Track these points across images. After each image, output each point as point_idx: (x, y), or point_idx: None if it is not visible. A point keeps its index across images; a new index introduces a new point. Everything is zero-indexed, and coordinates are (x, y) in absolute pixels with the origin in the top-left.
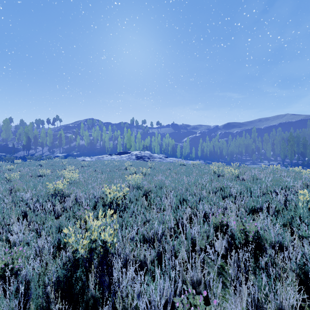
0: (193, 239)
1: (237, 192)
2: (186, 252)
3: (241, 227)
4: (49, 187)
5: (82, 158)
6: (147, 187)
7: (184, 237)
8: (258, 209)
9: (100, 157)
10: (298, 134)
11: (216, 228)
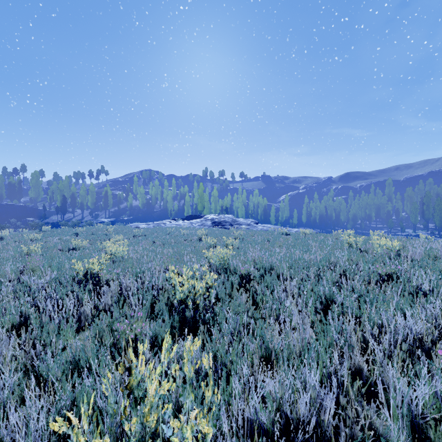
0: (416, 424)
1: (434, 285)
2: None
3: None
4: (77, 269)
5: (135, 224)
6: (246, 271)
7: (391, 419)
8: None
9: (161, 222)
10: None
11: None
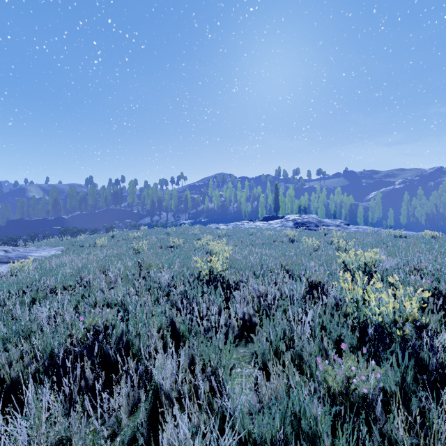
0: None
1: None
2: None
3: None
4: (199, 267)
5: (214, 225)
6: (433, 286)
7: None
8: None
9: (239, 223)
10: None
11: None
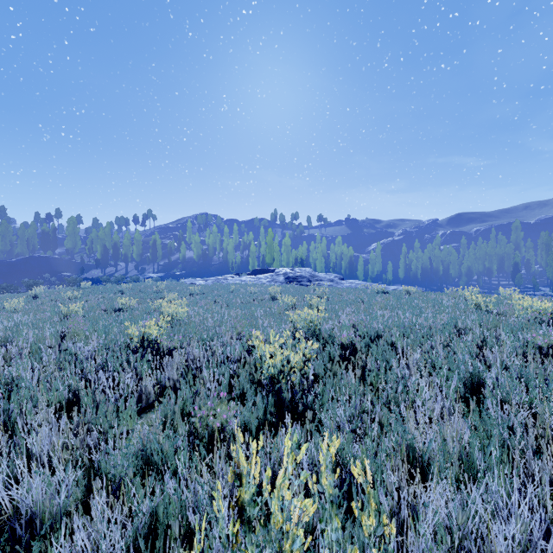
0: None
1: None
2: None
3: None
4: (131, 333)
5: (190, 280)
6: (348, 340)
7: None
8: None
9: (222, 278)
10: None
11: None
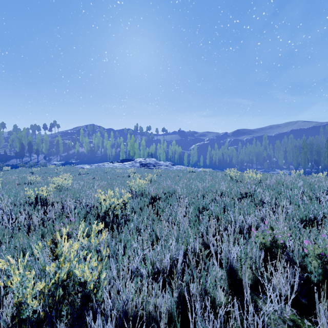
0: (232, 269)
1: (271, 199)
2: (225, 293)
3: (319, 250)
4: (29, 194)
5: (81, 165)
6: (155, 194)
7: (218, 266)
8: (310, 219)
9: (101, 164)
10: (311, 141)
11: (266, 251)
